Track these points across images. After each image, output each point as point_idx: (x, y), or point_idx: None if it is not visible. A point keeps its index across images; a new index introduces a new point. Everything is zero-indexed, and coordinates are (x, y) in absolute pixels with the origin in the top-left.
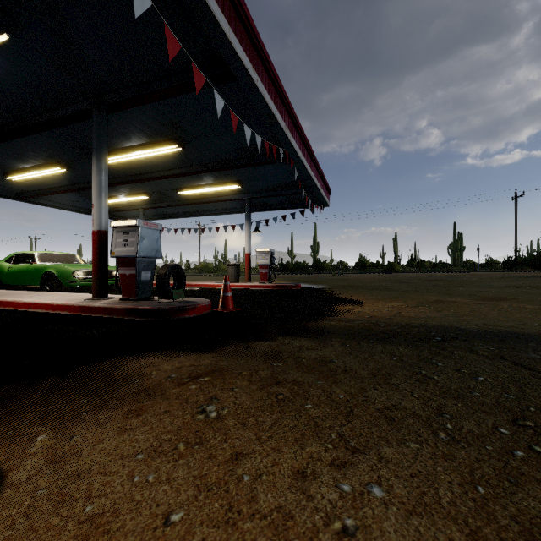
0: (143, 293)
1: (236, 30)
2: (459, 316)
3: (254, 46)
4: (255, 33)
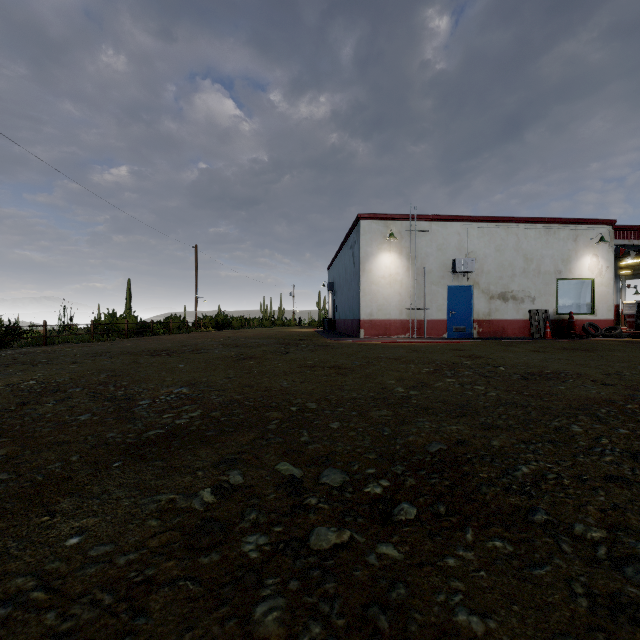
0: (637, 328)
1: None
2: None
3: None
4: None
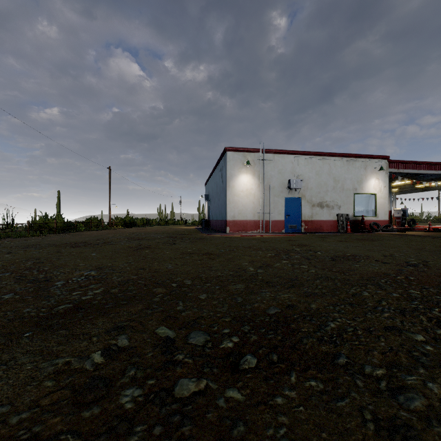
0: (402, 225)
1: (428, 168)
2: None
3: (436, 165)
4: (436, 163)
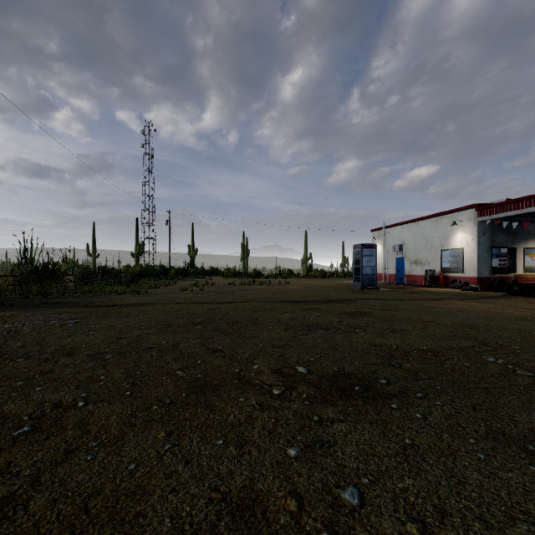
0: None
1: None
2: (530, 303)
3: None
4: None
